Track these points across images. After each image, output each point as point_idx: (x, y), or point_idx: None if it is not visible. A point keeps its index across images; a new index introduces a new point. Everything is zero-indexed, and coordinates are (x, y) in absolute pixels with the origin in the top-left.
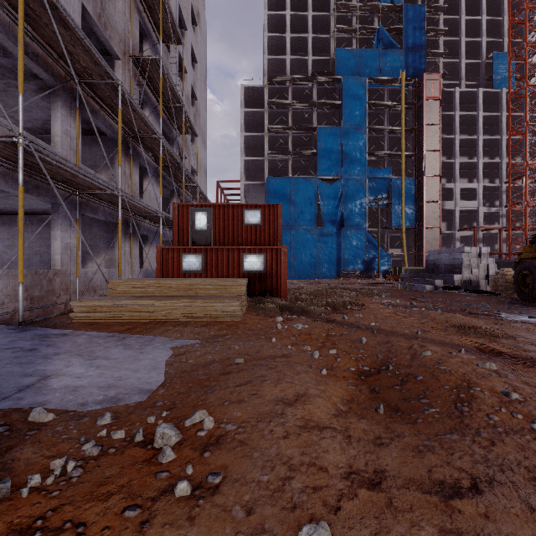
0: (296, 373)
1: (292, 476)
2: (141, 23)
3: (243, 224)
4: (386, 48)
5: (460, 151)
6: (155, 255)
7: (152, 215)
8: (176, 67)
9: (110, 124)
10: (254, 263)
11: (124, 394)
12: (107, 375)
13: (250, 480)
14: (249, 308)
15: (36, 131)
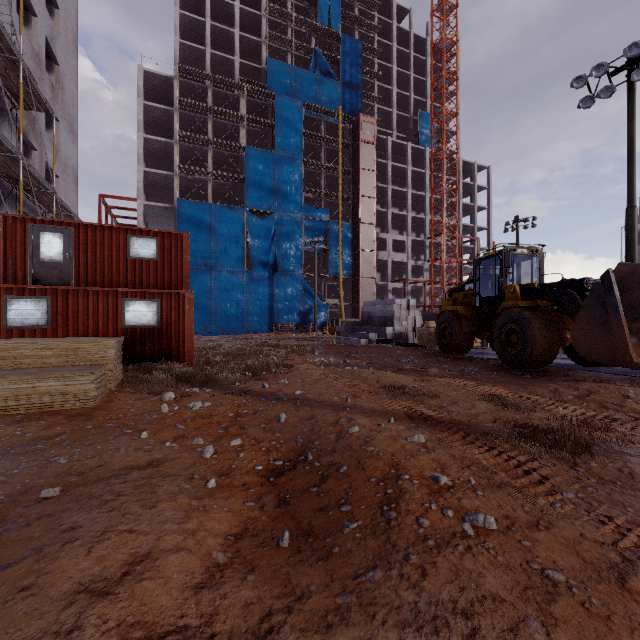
0: (152, 503)
1: None
2: None
3: (128, 257)
4: (324, 75)
5: (392, 201)
6: None
7: None
8: None
9: None
10: (142, 313)
11: None
12: None
13: None
14: (123, 382)
15: None
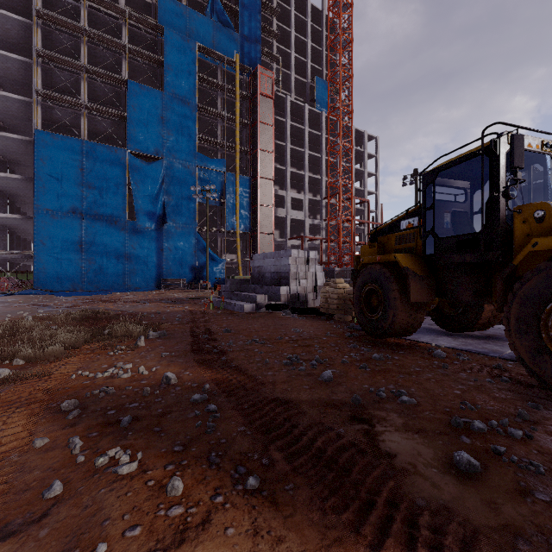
0: None
1: None
2: None
3: None
4: (221, 23)
5: (291, 161)
6: None
7: None
8: None
9: None
10: None
11: None
12: None
13: None
14: None
15: None
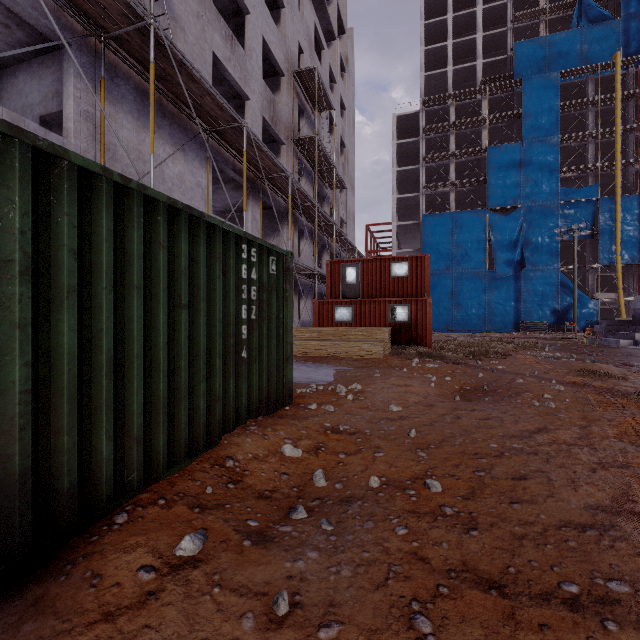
0: (410, 379)
1: (392, 400)
2: (299, 104)
3: (390, 277)
4: (592, 23)
5: None
6: (309, 308)
7: (309, 273)
8: (326, 126)
9: (278, 201)
10: (399, 314)
11: (316, 381)
12: (304, 375)
13: (375, 399)
14: (391, 352)
15: (225, 212)
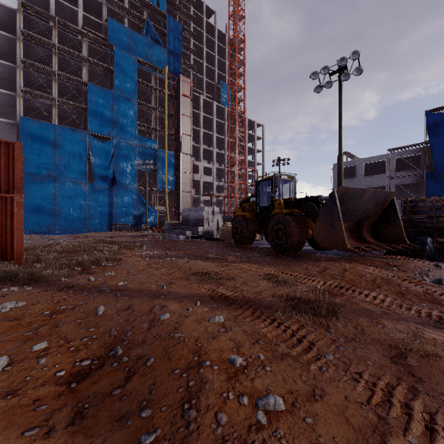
0: None
1: None
2: None
3: None
4: (154, 41)
5: (203, 140)
6: None
7: None
8: None
9: None
10: None
11: None
12: None
13: None
14: None
15: None
